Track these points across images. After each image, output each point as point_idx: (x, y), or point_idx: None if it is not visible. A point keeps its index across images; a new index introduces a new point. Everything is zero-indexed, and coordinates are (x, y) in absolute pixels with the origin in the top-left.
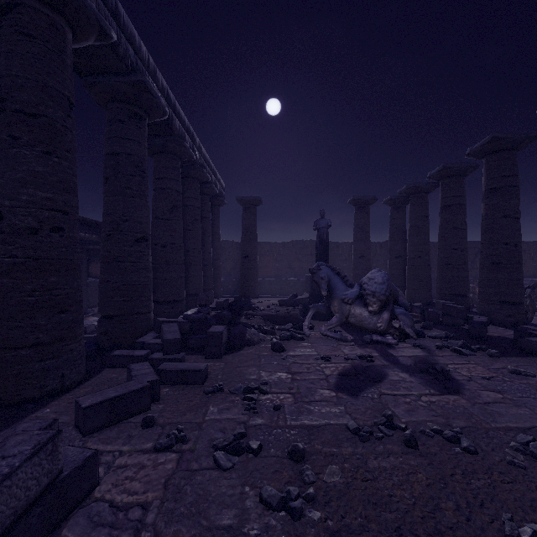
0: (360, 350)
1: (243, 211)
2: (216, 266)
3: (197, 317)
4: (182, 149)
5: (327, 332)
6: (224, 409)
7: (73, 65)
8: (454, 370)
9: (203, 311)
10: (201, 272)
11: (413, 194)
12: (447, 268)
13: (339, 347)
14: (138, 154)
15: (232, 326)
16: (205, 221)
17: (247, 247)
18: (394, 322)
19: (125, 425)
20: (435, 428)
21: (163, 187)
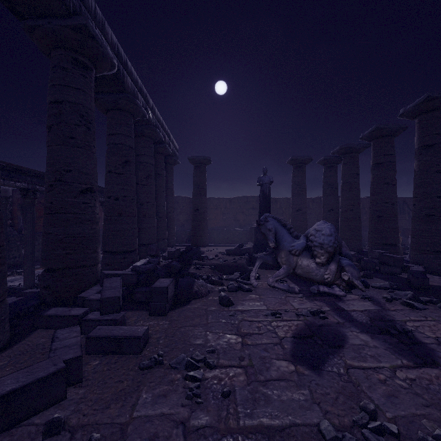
0: (309, 303)
1: (194, 170)
2: (170, 218)
3: (146, 268)
4: (134, 107)
5: (275, 284)
6: (160, 395)
7: (9, 5)
8: (415, 329)
9: (153, 262)
10: (155, 223)
11: (345, 154)
12: (379, 220)
13: (288, 300)
14: (82, 104)
15: (180, 277)
16: (160, 177)
17: (197, 202)
18: (343, 274)
19: (22, 431)
20: (438, 434)
21: (115, 142)
